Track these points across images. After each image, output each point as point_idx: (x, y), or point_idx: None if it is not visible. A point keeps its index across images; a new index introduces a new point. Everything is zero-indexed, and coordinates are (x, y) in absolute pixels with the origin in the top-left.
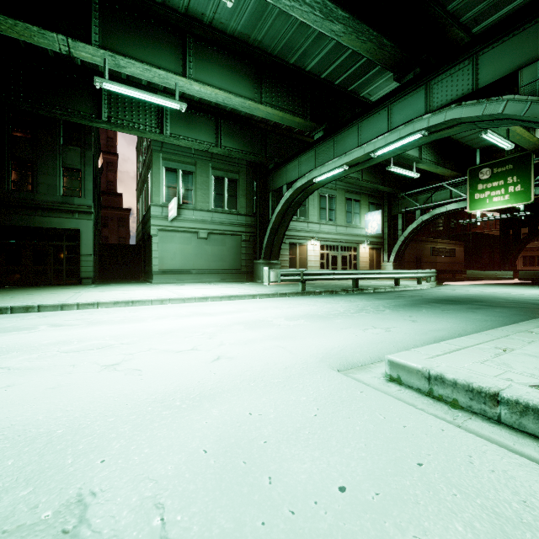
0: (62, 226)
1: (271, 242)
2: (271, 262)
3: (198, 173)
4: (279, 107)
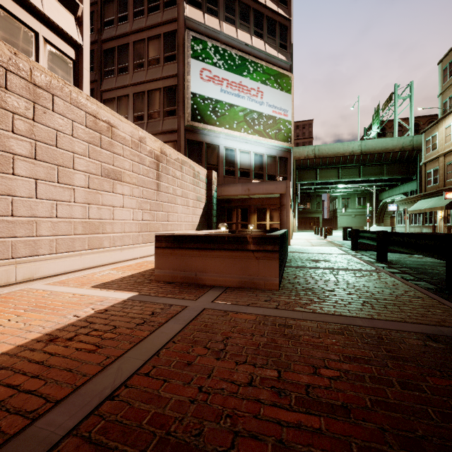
0: (316, 216)
1: (378, 217)
2: (379, 224)
3: (351, 197)
4: (372, 186)
